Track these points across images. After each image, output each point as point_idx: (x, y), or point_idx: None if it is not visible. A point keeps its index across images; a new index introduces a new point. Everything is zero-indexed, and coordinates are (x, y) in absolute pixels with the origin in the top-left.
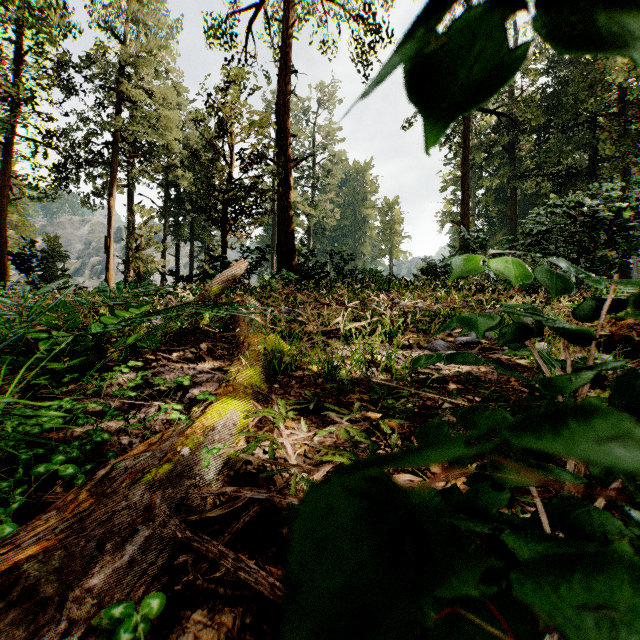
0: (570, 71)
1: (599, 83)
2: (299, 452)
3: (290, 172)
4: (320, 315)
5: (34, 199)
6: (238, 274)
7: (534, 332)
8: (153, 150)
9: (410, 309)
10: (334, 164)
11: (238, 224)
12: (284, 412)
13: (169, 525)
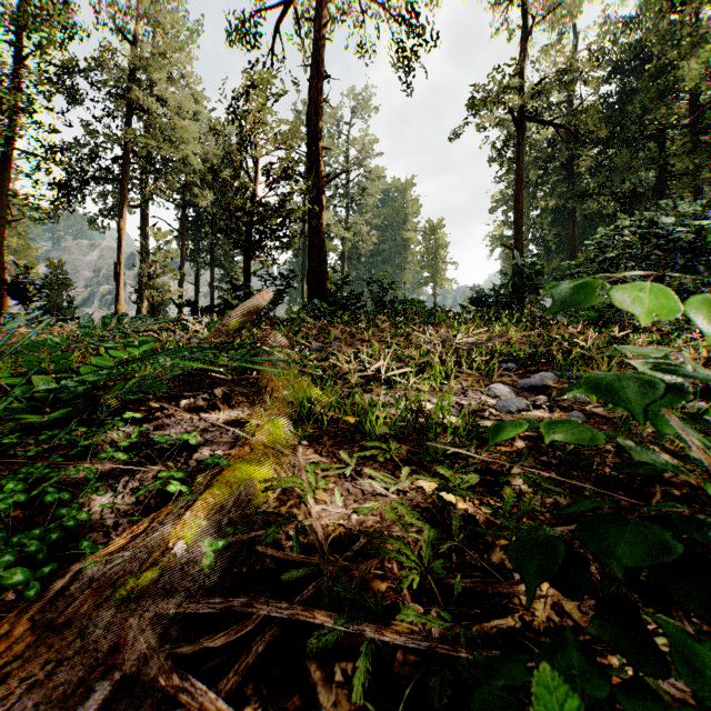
0: (635, 78)
1: (669, 90)
2: (333, 537)
3: (322, 190)
4: (357, 354)
5: (35, 221)
6: (261, 305)
7: (688, 398)
8: (169, 166)
9: (460, 345)
10: (371, 182)
11: (263, 248)
12: (314, 481)
13: (150, 663)
